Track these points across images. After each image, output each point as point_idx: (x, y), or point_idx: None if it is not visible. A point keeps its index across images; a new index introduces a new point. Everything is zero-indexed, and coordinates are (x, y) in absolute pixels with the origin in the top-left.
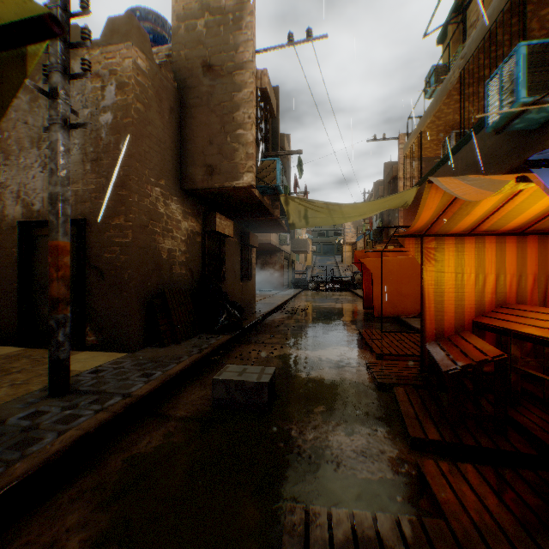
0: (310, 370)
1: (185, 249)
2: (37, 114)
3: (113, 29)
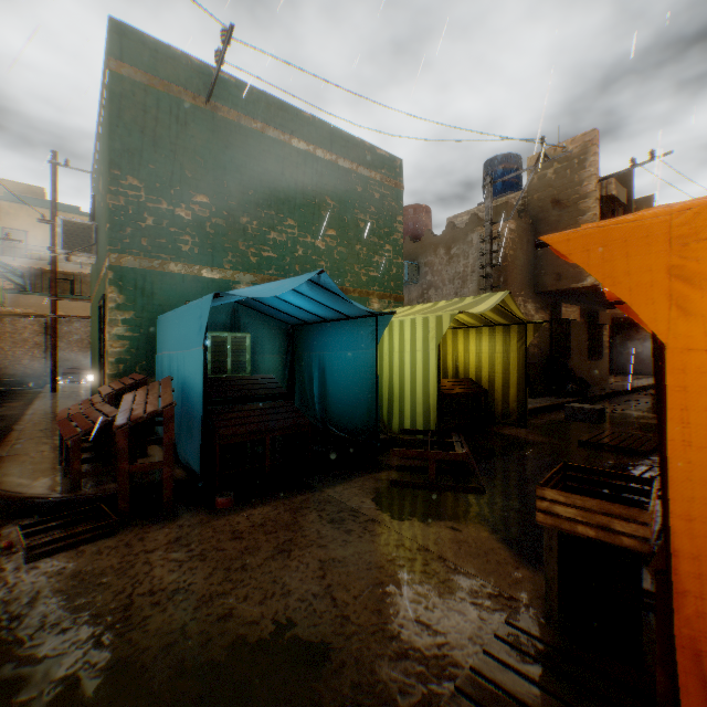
0: (638, 419)
1: (536, 335)
2: (452, 266)
3: (496, 212)
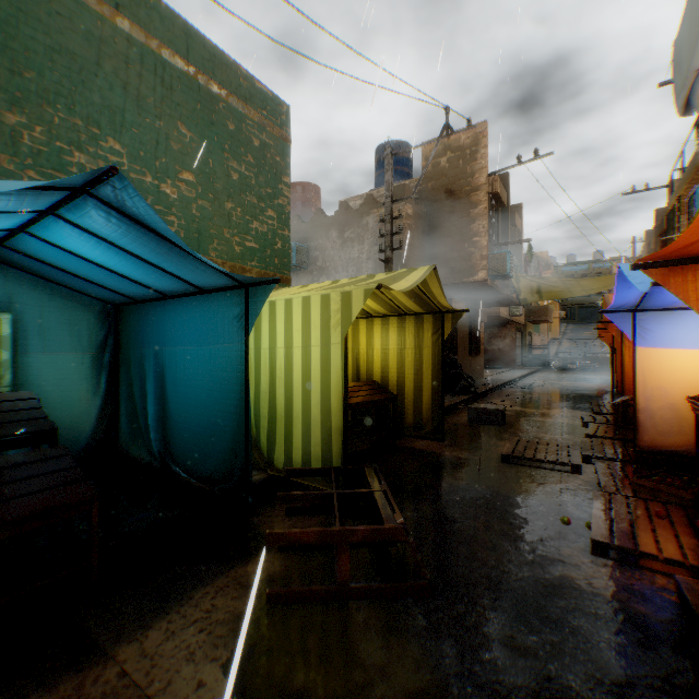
0: (532, 417)
1: None
2: (345, 251)
3: (393, 194)
